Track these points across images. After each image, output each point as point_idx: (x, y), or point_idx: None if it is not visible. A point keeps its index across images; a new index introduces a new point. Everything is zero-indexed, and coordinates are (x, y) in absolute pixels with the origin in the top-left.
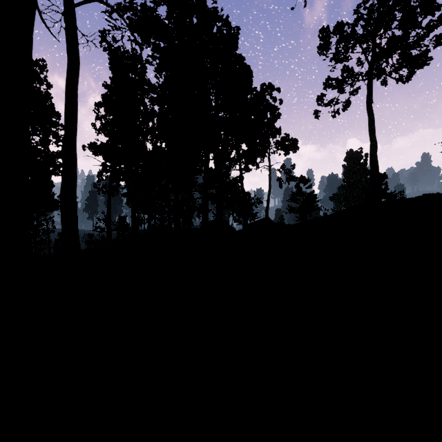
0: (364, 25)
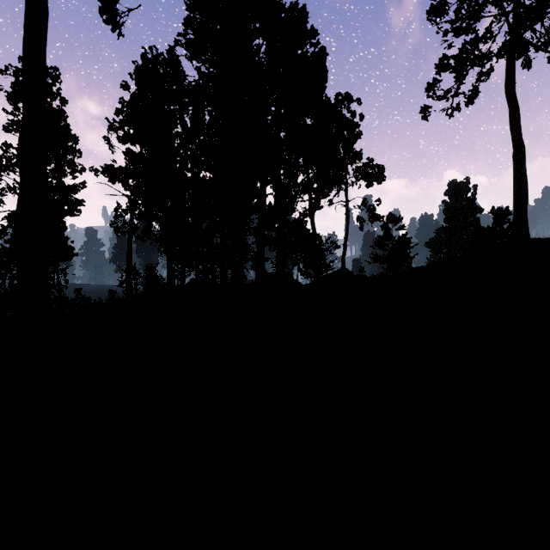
0: None
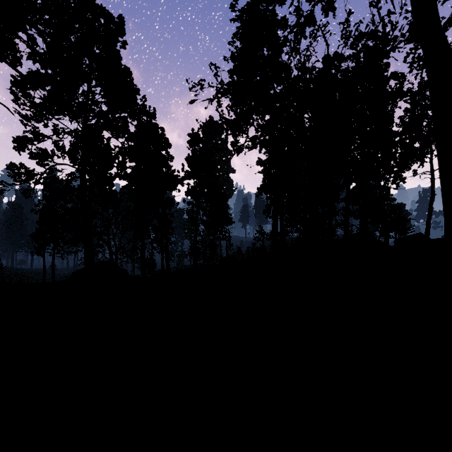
0: None
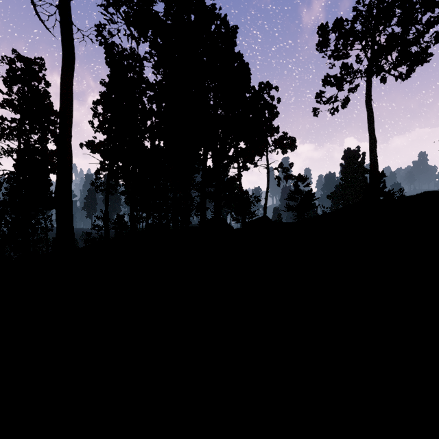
0: (363, 22)
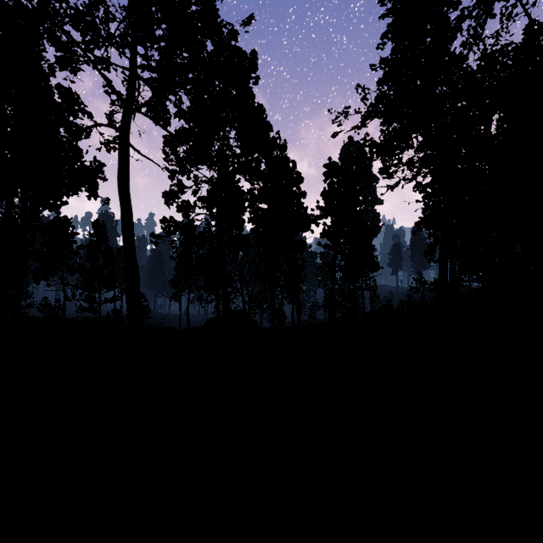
0: None
